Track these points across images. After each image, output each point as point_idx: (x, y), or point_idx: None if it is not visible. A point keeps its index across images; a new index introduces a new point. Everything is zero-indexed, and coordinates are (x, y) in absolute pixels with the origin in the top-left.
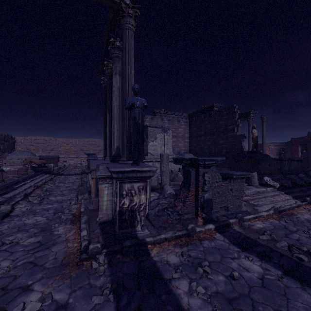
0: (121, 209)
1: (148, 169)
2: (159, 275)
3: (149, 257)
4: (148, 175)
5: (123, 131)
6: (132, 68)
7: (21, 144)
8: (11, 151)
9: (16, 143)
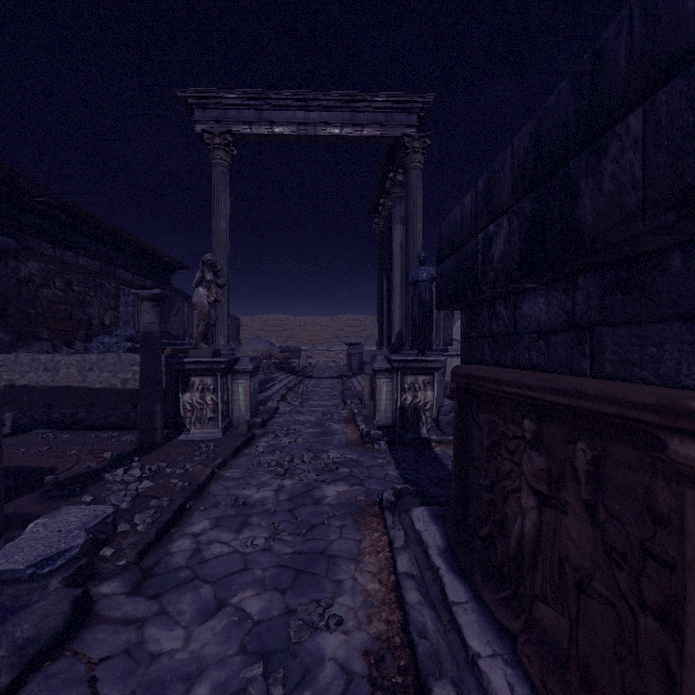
0: (402, 405)
1: (435, 359)
2: (439, 460)
3: (431, 451)
4: (435, 366)
5: (407, 311)
6: (419, 222)
7: (247, 328)
8: (236, 340)
9: (241, 326)
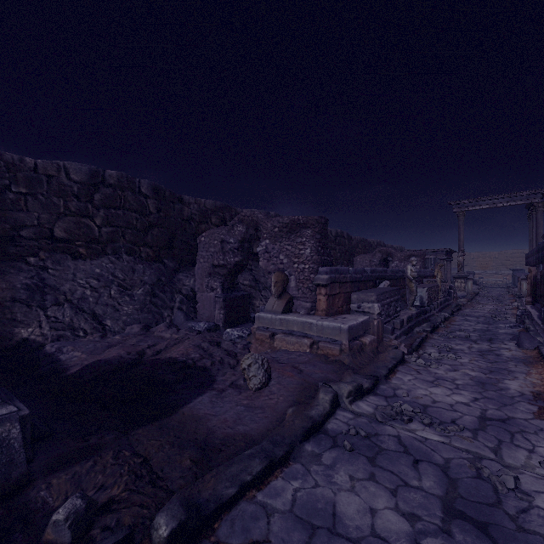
0: None
1: None
2: None
3: None
4: None
5: None
6: (541, 230)
7: None
8: None
9: None
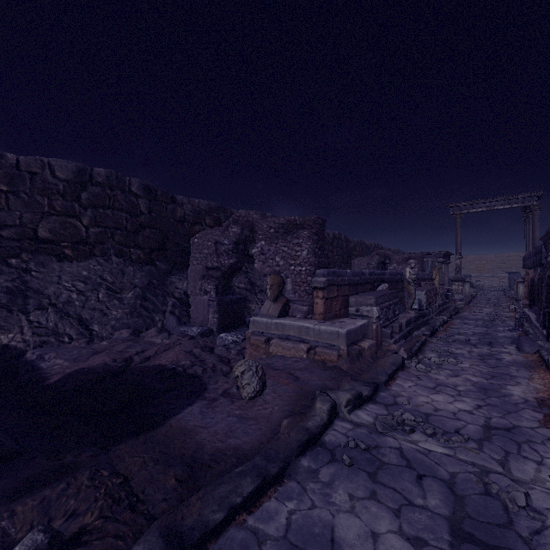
0: None
1: None
2: None
3: None
4: None
5: None
6: (537, 233)
7: None
8: None
9: None
